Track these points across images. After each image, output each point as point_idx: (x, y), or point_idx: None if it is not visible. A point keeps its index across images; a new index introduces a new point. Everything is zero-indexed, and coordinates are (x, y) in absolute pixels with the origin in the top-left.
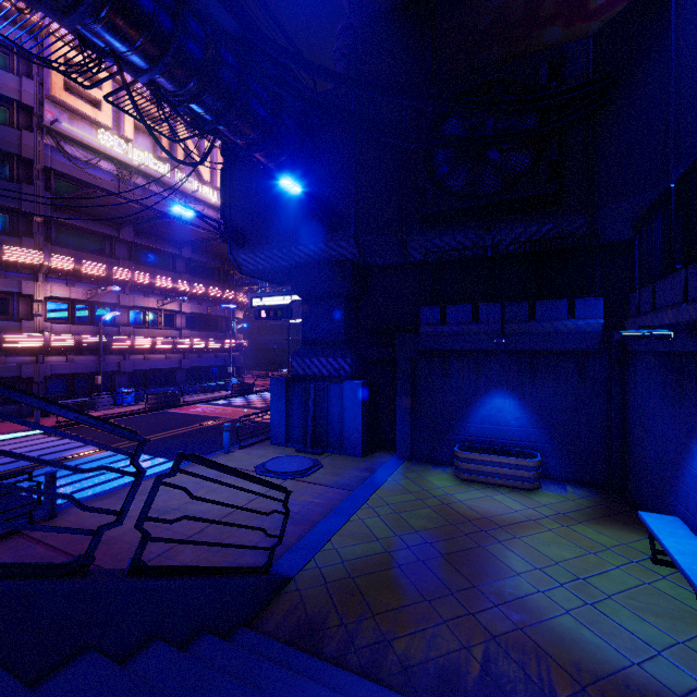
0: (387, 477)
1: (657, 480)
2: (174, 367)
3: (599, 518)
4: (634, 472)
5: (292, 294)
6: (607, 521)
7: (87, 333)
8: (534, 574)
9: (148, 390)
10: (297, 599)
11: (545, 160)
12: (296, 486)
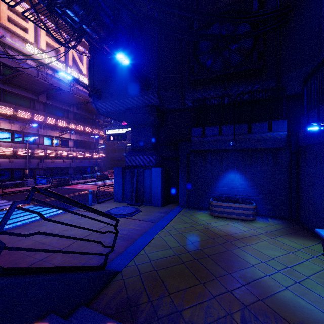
0: (174, 215)
1: (321, 212)
2: (67, 166)
3: (289, 234)
4: (305, 209)
5: (126, 127)
6: (293, 235)
7: (21, 148)
8: (261, 265)
9: (54, 177)
10: (122, 285)
11: (256, 50)
12: (126, 221)
